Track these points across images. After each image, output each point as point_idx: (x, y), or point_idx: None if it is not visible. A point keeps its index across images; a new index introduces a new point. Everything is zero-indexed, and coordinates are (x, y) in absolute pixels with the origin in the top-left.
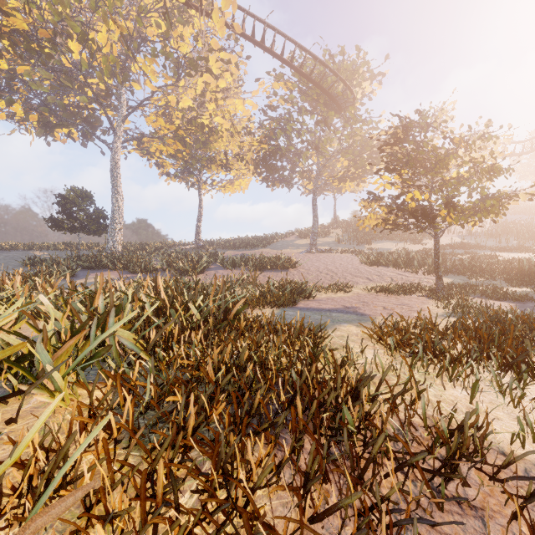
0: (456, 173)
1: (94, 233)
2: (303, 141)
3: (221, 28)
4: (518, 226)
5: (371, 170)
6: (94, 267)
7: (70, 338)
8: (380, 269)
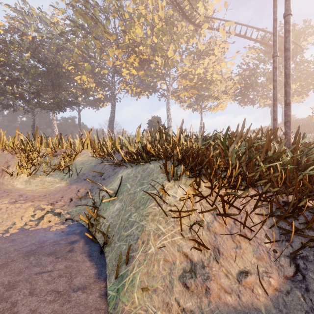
0: None
1: None
2: (267, 79)
3: (224, 34)
4: None
5: (313, 88)
6: None
7: None
8: None
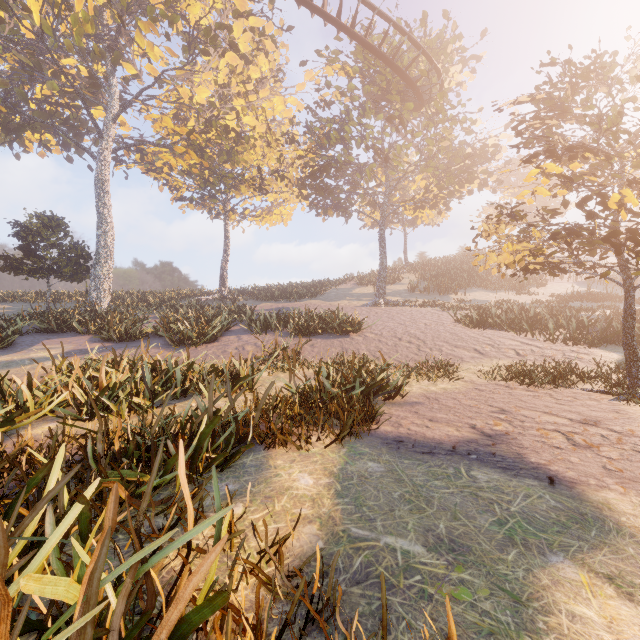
0: None
1: (70, 278)
2: (368, 148)
3: None
4: None
5: (461, 191)
6: (56, 330)
7: None
8: (491, 334)
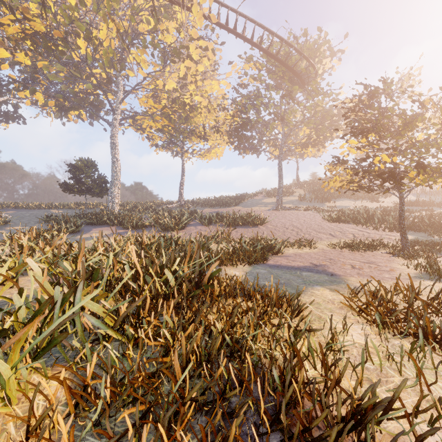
0: (427, 135)
1: (97, 195)
2: (270, 113)
3: (200, 19)
4: None
5: (331, 136)
6: (96, 223)
7: (31, 318)
8: (342, 226)
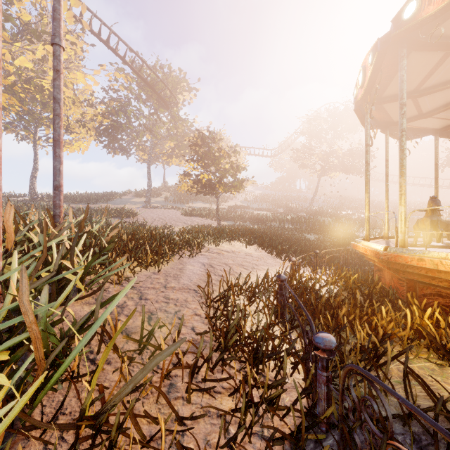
0: (222, 168)
1: None
2: (141, 124)
3: (70, 18)
4: (268, 197)
5: (189, 153)
6: None
7: None
8: (193, 218)
